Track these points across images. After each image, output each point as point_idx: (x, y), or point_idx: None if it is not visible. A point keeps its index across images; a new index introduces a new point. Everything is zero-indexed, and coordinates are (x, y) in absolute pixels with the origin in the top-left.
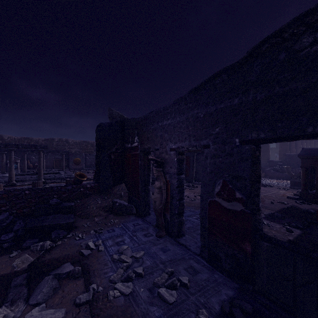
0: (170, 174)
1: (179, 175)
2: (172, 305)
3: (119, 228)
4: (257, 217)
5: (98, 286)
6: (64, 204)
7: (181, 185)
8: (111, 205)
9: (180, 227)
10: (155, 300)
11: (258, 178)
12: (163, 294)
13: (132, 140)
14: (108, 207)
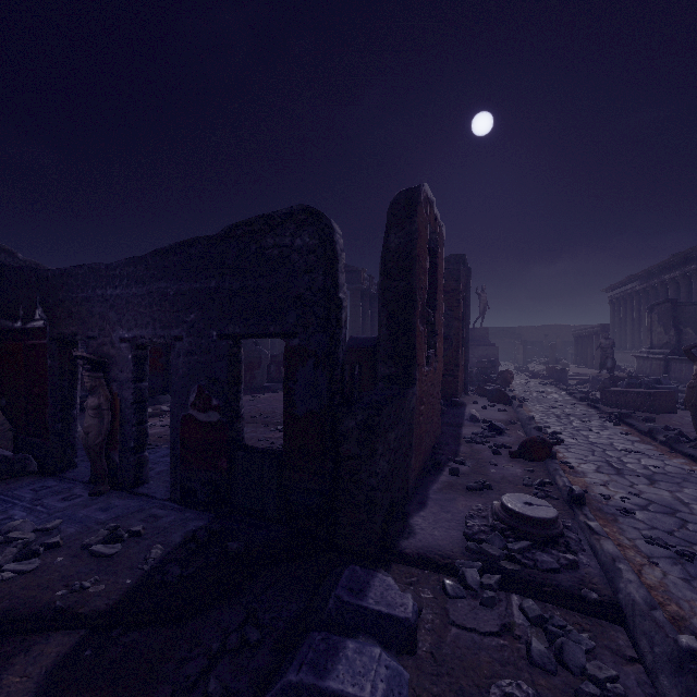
0: (120, 382)
1: (137, 383)
2: (113, 557)
3: None
4: (235, 426)
5: None
6: None
7: (141, 399)
8: None
9: (140, 469)
10: (84, 561)
11: (237, 380)
12: (98, 550)
13: (27, 315)
14: None
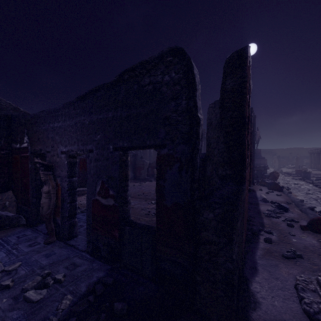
0: (61, 177)
1: (70, 178)
2: (37, 302)
3: None
4: (124, 208)
5: None
6: None
7: (72, 187)
8: None
9: (72, 229)
10: (18, 305)
11: (125, 178)
12: (29, 296)
13: (21, 140)
14: None
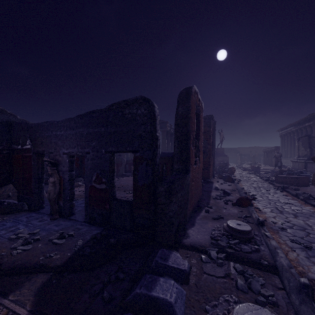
0: (63, 171)
1: (70, 172)
2: (62, 244)
3: (11, 222)
4: (112, 190)
5: (0, 253)
6: None
7: (72, 179)
8: None
9: (71, 209)
10: (50, 246)
11: (113, 170)
12: (56, 241)
13: (23, 143)
14: None
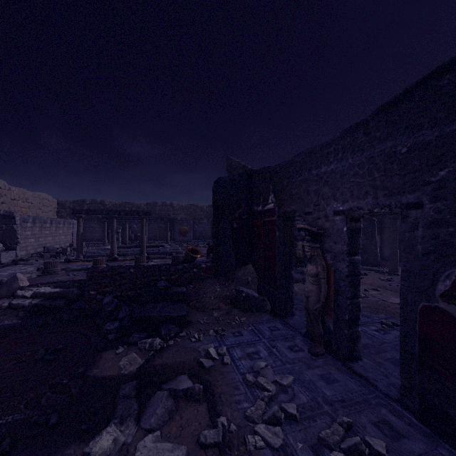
0: (333, 253)
1: (350, 256)
2: None
3: (249, 332)
4: None
5: (228, 422)
6: (174, 290)
7: (354, 272)
8: (234, 296)
9: (353, 343)
10: None
11: None
12: None
13: (264, 201)
14: (230, 298)
